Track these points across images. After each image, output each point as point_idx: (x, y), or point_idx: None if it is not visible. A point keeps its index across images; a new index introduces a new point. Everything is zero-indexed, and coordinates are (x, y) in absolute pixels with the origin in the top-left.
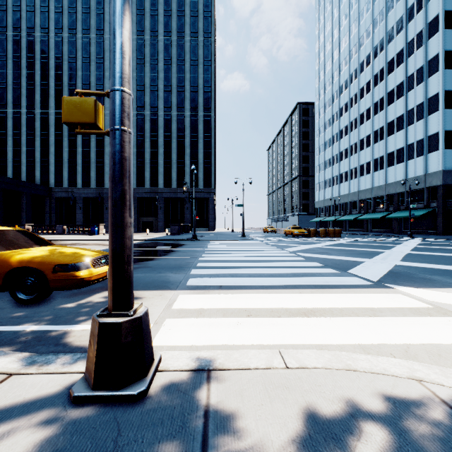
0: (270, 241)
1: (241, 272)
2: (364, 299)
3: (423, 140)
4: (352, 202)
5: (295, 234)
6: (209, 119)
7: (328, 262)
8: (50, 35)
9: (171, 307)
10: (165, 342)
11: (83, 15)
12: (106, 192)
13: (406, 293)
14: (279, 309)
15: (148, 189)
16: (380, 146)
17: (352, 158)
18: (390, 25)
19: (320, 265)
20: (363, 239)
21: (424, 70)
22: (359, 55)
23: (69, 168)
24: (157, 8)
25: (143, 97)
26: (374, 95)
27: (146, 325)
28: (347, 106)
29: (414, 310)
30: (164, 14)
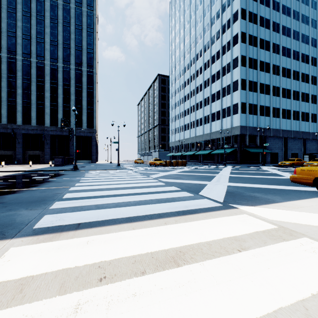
0: (138, 169)
1: (108, 202)
2: (223, 224)
3: (230, 107)
4: (192, 143)
5: (157, 164)
6: (92, 74)
7: (182, 186)
8: None
9: None
10: None
11: None
12: None
13: (249, 212)
14: (143, 256)
15: (34, 127)
16: (207, 108)
17: (192, 115)
18: (213, 33)
19: (177, 189)
20: (199, 167)
21: (231, 65)
22: (195, 49)
23: None
24: None
25: (29, 46)
26: (204, 76)
27: None
28: (189, 81)
29: (268, 233)
30: None
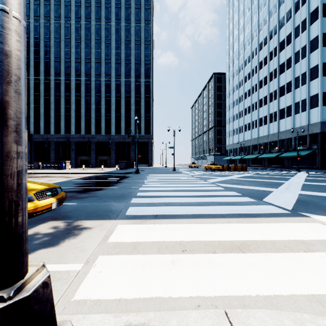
0: (194, 174)
1: (173, 201)
2: (290, 229)
3: (306, 100)
4: (253, 145)
5: (213, 168)
6: (148, 84)
7: (243, 191)
8: (30, 21)
9: (108, 240)
10: (90, 294)
11: (55, 7)
12: (73, 138)
13: (324, 222)
14: (212, 242)
15: (104, 135)
16: (274, 104)
17: (253, 113)
18: (281, 15)
19: (238, 194)
20: (263, 172)
21: (307, 48)
22: (258, 37)
23: (45, 120)
24: (110, 2)
25: (99, 68)
26: (270, 67)
27: (42, 303)
28: (250, 75)
29: None
30: (115, 6)
